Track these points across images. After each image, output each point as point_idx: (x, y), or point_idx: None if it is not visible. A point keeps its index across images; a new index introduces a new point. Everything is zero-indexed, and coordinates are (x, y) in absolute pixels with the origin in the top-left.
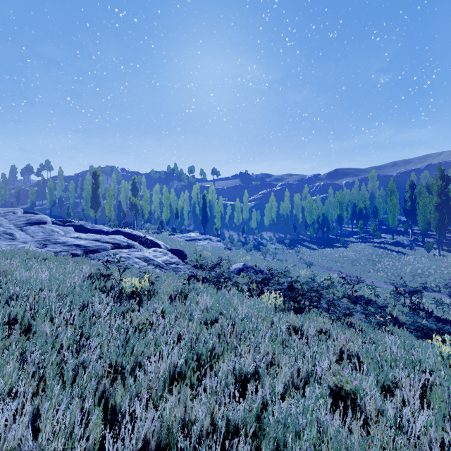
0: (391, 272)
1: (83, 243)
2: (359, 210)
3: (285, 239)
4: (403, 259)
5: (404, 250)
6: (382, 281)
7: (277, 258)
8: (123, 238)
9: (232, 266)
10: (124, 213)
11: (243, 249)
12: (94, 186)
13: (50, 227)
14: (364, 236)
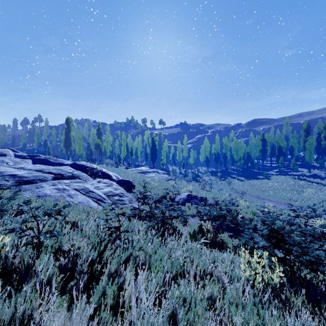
0: (317, 201)
1: (21, 173)
2: (278, 148)
3: (216, 173)
4: (324, 189)
5: (323, 181)
6: (311, 209)
7: (213, 188)
8: (69, 169)
9: (177, 196)
10: (91, 151)
11: (184, 180)
12: (66, 130)
13: (3, 158)
14: (283, 170)
